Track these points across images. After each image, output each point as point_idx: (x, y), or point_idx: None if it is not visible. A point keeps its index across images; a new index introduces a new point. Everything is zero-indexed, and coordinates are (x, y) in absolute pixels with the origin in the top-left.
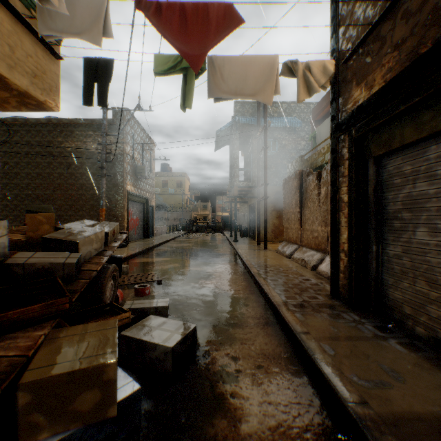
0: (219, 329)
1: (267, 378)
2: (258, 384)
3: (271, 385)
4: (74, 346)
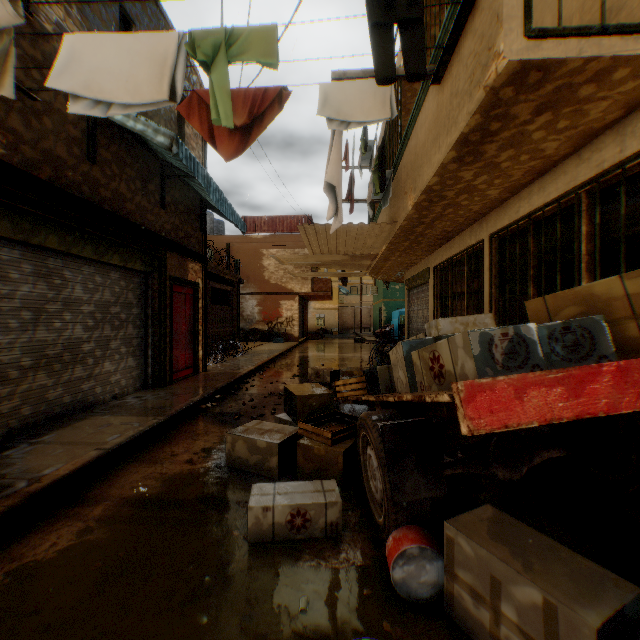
0: (173, 495)
1: (179, 448)
2: (190, 446)
3: (182, 445)
4: (309, 387)
